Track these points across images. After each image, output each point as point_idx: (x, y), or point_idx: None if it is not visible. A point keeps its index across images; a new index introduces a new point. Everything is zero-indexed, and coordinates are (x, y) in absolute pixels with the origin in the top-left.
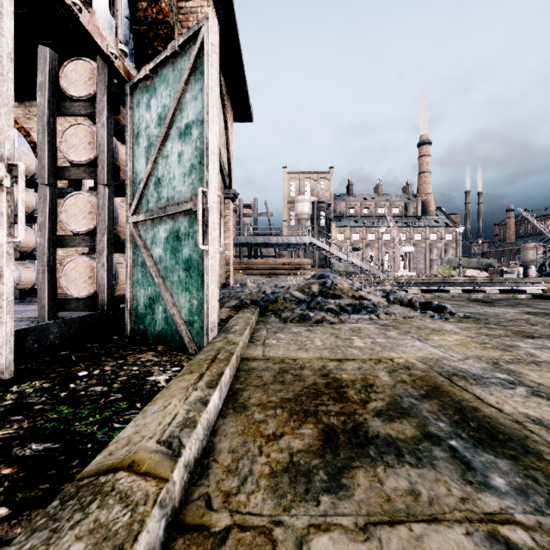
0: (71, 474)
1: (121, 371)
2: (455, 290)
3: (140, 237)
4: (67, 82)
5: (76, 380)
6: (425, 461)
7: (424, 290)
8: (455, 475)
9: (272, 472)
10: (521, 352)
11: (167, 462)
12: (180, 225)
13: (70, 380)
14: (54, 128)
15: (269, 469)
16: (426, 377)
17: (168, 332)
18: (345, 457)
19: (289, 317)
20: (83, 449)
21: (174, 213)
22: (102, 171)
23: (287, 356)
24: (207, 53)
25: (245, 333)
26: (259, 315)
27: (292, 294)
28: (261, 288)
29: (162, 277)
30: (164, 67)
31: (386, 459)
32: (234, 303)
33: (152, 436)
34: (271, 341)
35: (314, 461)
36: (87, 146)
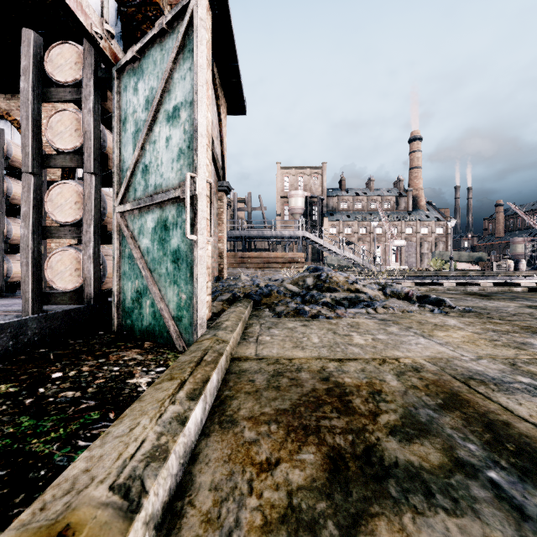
0: (9, 518)
1: (100, 372)
2: (448, 284)
3: (127, 228)
4: (52, 66)
5: (47, 383)
6: (464, 505)
7: (417, 283)
8: (508, 529)
9: (266, 523)
10: (536, 351)
11: (117, 524)
12: (168, 214)
13: (41, 383)
14: (39, 114)
15: (261, 518)
16: (440, 382)
17: (156, 327)
18: (359, 498)
19: (283, 311)
20: (34, 477)
21: (162, 201)
22: (89, 159)
23: (282, 355)
24: (196, 28)
25: (236, 329)
26: (252, 309)
27: (286, 287)
28: (255, 281)
29: (150, 269)
30: (152, 47)
31: (412, 501)
32: (226, 297)
33: (104, 479)
34: (265, 338)
35: (320, 504)
36: (73, 133)
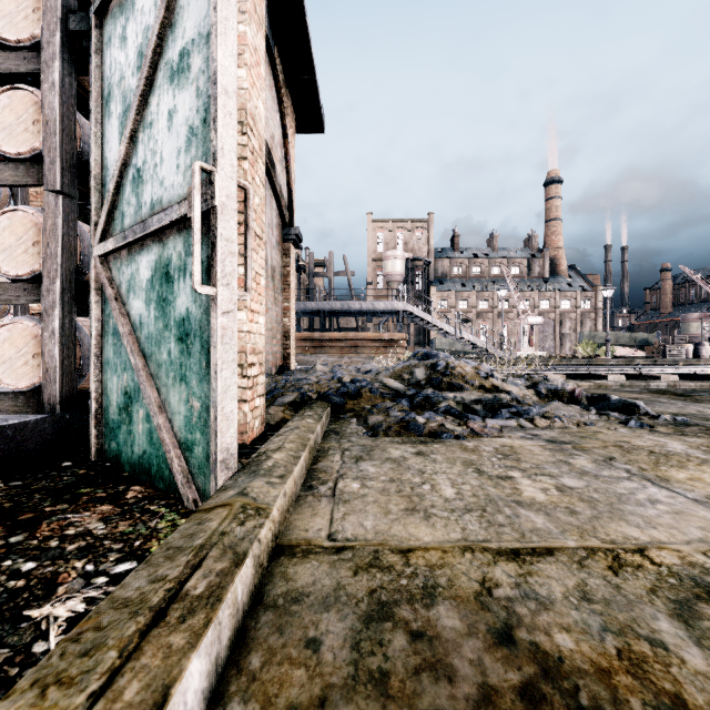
0: None
1: None
2: (615, 376)
3: (111, 282)
4: None
5: None
6: None
7: (567, 375)
8: None
9: None
10: None
11: None
12: (172, 252)
13: None
14: None
15: None
16: None
17: (153, 459)
18: None
19: (381, 424)
20: None
21: (161, 229)
22: (52, 167)
23: (386, 537)
24: None
25: (294, 470)
26: (330, 419)
27: (384, 383)
28: (335, 373)
29: (144, 353)
30: None
31: None
32: (290, 398)
33: None
34: (350, 485)
35: None
36: (30, 127)
